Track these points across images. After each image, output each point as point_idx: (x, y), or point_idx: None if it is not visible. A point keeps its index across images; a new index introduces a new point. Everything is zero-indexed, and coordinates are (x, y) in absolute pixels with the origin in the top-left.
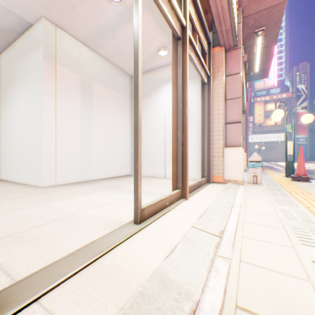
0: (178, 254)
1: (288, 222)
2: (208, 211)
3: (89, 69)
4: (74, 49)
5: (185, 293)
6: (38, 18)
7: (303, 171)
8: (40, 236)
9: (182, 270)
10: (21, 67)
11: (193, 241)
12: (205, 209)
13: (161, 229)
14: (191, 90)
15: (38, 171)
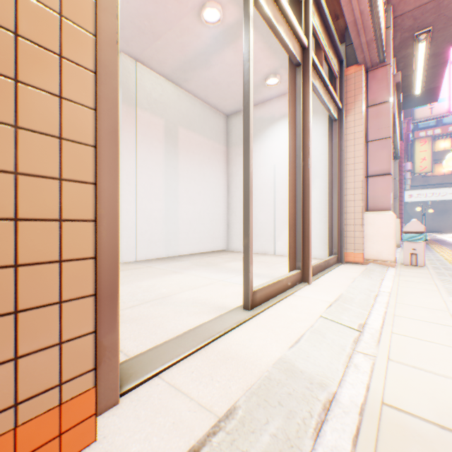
0: (305, 344)
1: None
2: (341, 299)
3: (174, 111)
4: (157, 88)
5: (318, 383)
6: None
7: None
8: (138, 317)
9: (312, 362)
10: None
11: (323, 333)
12: (337, 296)
13: (279, 317)
14: (312, 130)
15: None
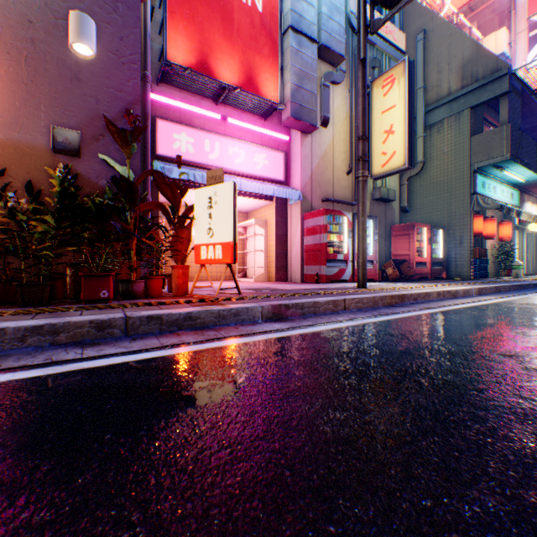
0: None
1: None
2: None
3: None
4: None
5: None
6: None
7: None
8: None
9: None
10: None
11: None
12: None
13: None
14: None
15: None
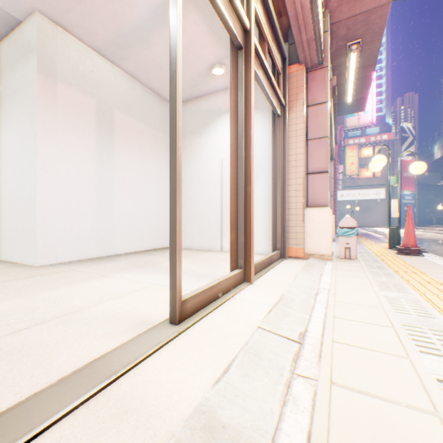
0: (235, 375)
1: (398, 317)
2: (282, 302)
3: (110, 92)
4: (86, 62)
5: None
6: (29, 13)
7: (413, 240)
8: (18, 348)
9: (242, 404)
10: (5, 86)
11: (260, 352)
12: (278, 299)
13: (212, 331)
14: (258, 126)
15: (29, 243)
